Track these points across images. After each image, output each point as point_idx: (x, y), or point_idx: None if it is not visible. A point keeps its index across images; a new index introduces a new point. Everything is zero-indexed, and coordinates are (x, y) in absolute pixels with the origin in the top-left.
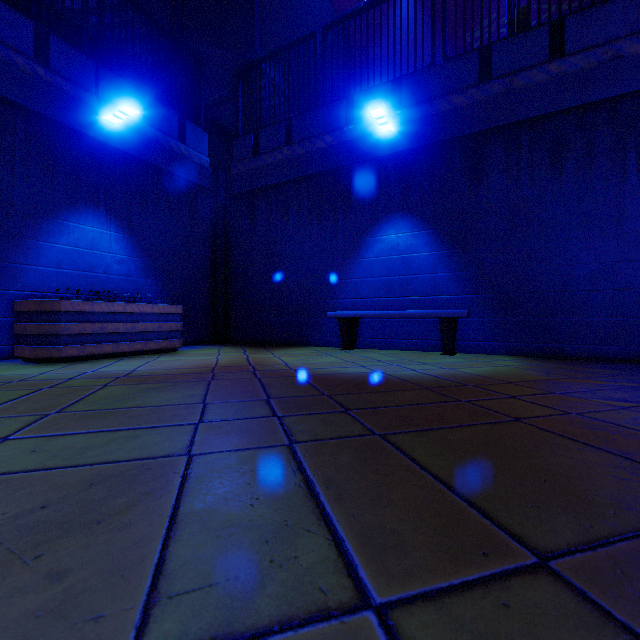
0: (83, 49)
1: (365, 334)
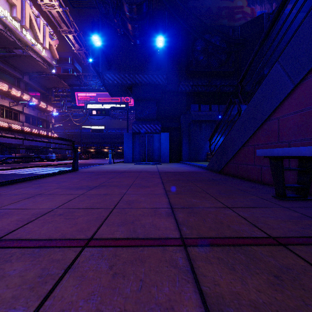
0: (216, 103)
1: None
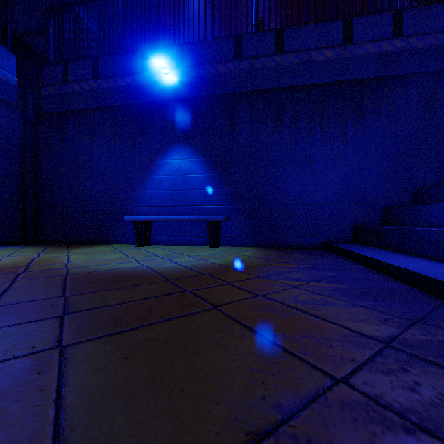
0: None
1: (157, 234)
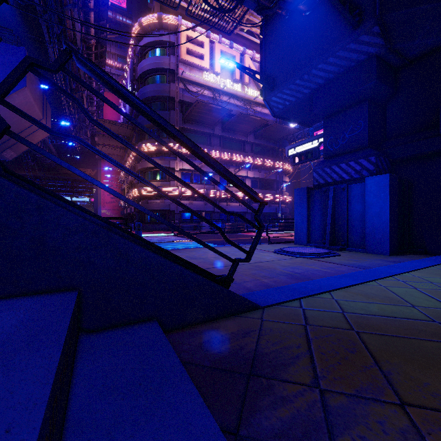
0: None
1: None
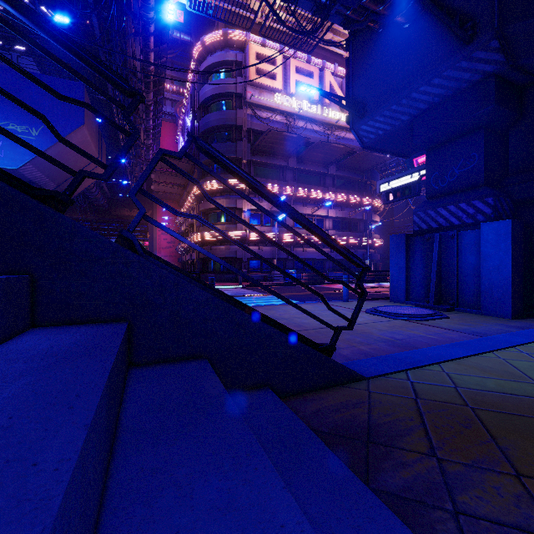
0: None
1: None
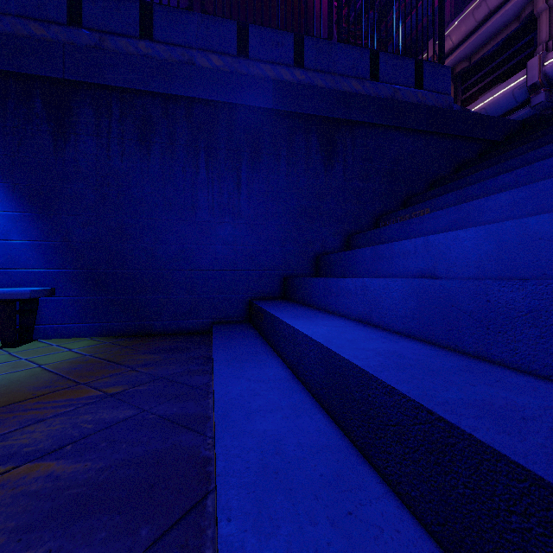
0: None
1: None
